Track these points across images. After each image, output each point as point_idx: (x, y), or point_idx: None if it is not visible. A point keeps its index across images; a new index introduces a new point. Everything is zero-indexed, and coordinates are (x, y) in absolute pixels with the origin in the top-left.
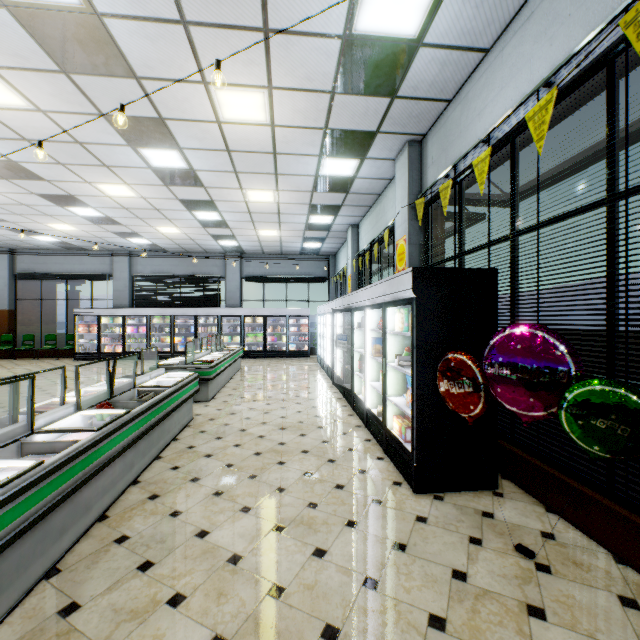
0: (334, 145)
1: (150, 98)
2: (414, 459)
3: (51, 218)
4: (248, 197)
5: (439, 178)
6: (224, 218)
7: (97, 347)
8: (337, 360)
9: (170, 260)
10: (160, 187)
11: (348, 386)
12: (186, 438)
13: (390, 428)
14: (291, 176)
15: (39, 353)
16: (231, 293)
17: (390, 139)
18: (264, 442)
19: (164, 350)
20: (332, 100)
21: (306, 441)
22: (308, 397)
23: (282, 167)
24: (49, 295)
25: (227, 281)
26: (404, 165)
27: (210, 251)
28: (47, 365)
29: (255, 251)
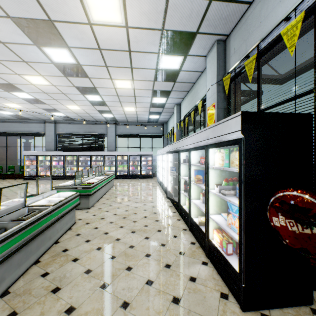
0: (168, 44)
1: (38, 1)
2: (242, 280)
3: (4, 99)
4: (116, 85)
5: (242, 58)
6: (103, 99)
7: (36, 173)
8: (169, 182)
9: (77, 125)
10: (62, 78)
11: (176, 199)
12: (64, 241)
13: (211, 238)
14: (141, 69)
15: (5, 176)
16: (110, 143)
17: (205, 39)
18: (119, 245)
19: (73, 174)
20: (167, 2)
21: (149, 244)
22: (151, 205)
23: (135, 62)
24: (13, 144)
25: (108, 137)
26: (213, 57)
27: (98, 120)
28: (6, 183)
29: (123, 120)
